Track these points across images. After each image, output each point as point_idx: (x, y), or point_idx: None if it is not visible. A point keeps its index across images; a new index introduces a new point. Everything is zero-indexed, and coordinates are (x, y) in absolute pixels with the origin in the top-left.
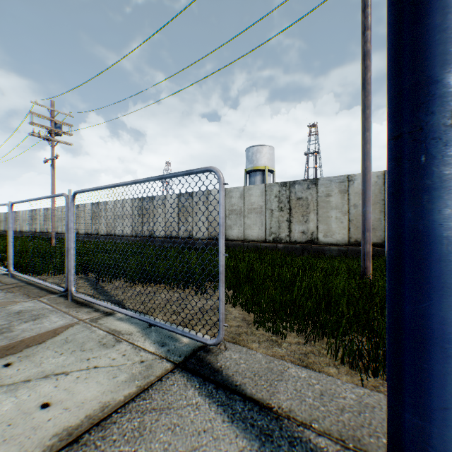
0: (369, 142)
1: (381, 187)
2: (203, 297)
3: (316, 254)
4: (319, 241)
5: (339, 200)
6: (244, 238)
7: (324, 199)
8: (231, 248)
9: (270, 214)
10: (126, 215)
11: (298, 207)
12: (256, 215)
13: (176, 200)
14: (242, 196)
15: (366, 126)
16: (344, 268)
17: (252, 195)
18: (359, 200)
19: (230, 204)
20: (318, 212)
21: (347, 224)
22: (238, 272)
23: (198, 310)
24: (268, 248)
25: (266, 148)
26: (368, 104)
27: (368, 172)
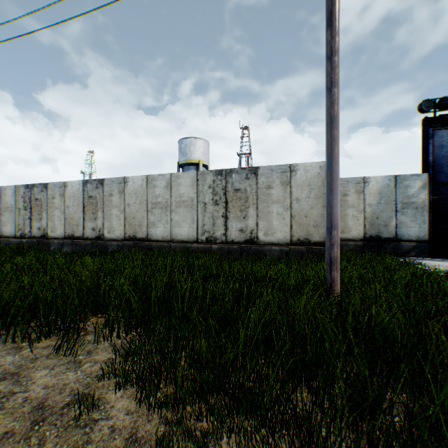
0: (338, 102)
1: (324, 179)
2: (67, 360)
3: (256, 256)
4: (259, 241)
5: (281, 192)
6: (170, 238)
7: (265, 191)
8: (154, 250)
9: (203, 208)
10: (6, 208)
11: (235, 201)
12: (186, 209)
13: (80, 188)
14: (169, 186)
15: (333, 79)
16: (299, 279)
17: (181, 185)
18: (302, 193)
19: (153, 195)
20: (258, 207)
21: (289, 221)
22: (150, 295)
23: (29, 415)
24: (200, 249)
25: (200, 141)
26: (336, 49)
27: (336, 145)
